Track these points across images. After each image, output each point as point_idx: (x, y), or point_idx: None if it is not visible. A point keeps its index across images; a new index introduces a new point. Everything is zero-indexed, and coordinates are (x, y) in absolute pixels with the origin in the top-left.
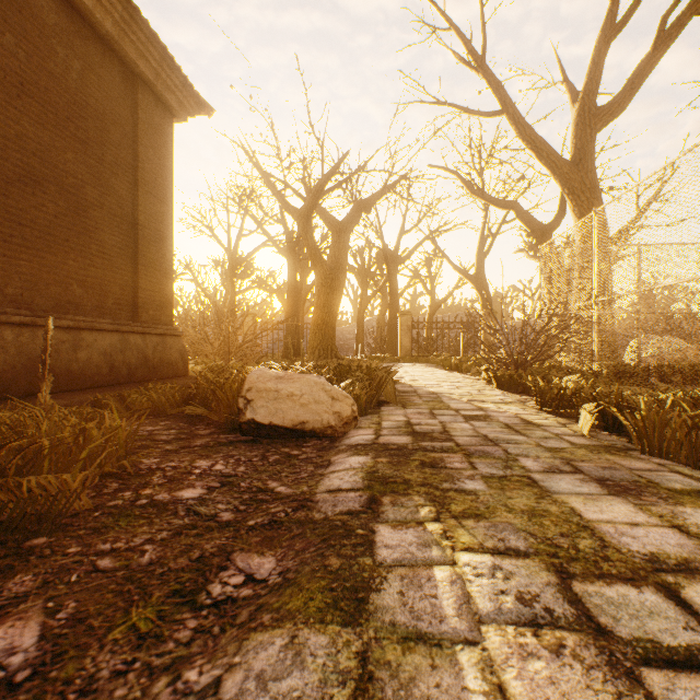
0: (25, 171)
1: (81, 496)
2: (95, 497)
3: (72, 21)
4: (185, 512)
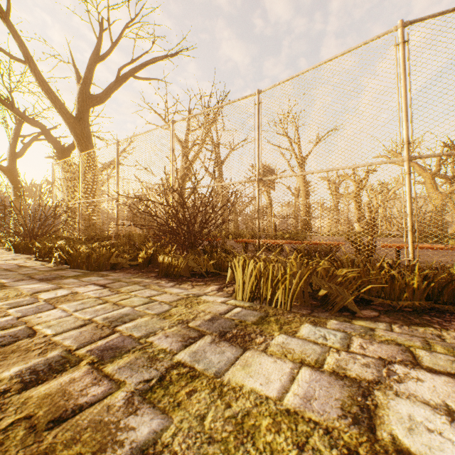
0: None
1: None
2: None
3: None
4: None
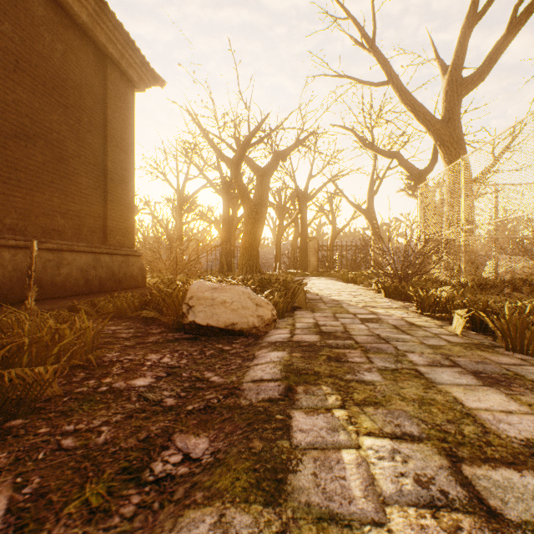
0: (20, 128)
1: (52, 384)
2: (66, 384)
3: (56, 13)
4: (136, 398)
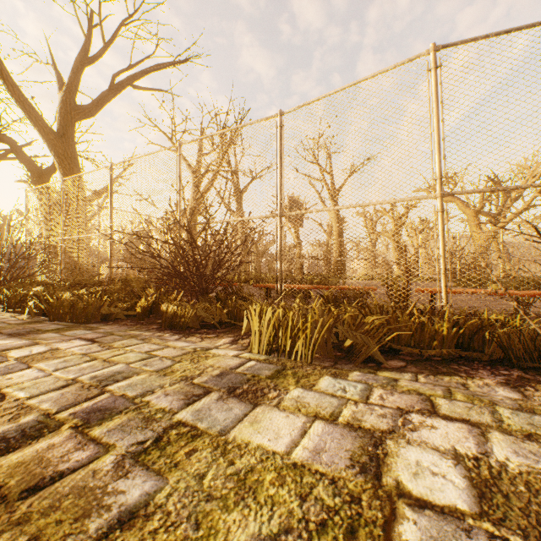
0: None
1: None
2: None
3: None
4: None
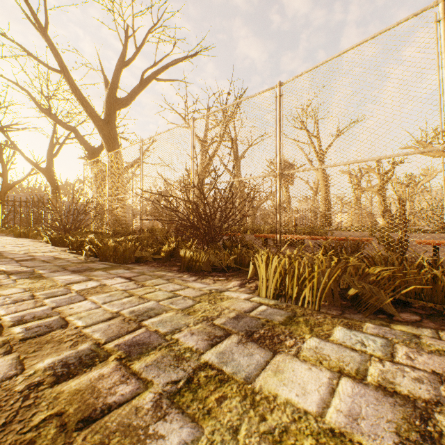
0: None
1: None
2: None
3: None
4: None
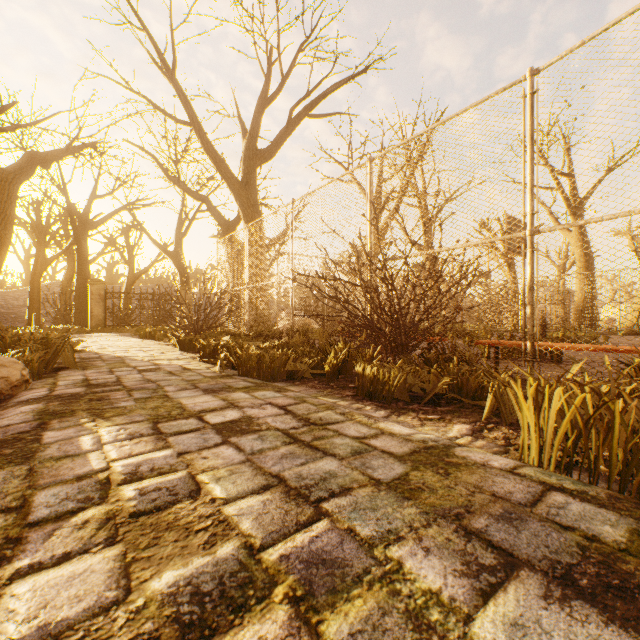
0: None
1: None
2: None
3: None
4: None
